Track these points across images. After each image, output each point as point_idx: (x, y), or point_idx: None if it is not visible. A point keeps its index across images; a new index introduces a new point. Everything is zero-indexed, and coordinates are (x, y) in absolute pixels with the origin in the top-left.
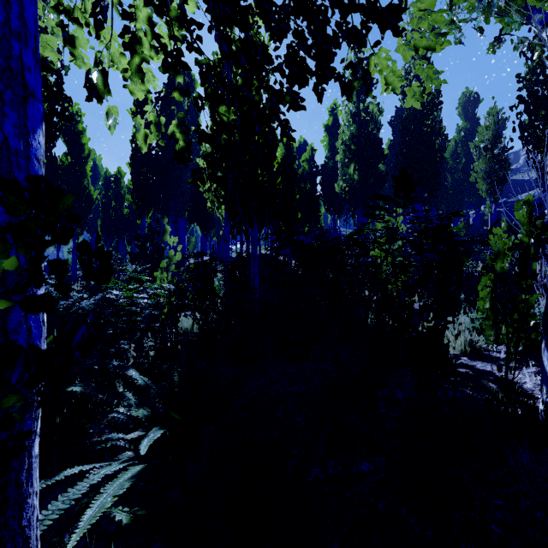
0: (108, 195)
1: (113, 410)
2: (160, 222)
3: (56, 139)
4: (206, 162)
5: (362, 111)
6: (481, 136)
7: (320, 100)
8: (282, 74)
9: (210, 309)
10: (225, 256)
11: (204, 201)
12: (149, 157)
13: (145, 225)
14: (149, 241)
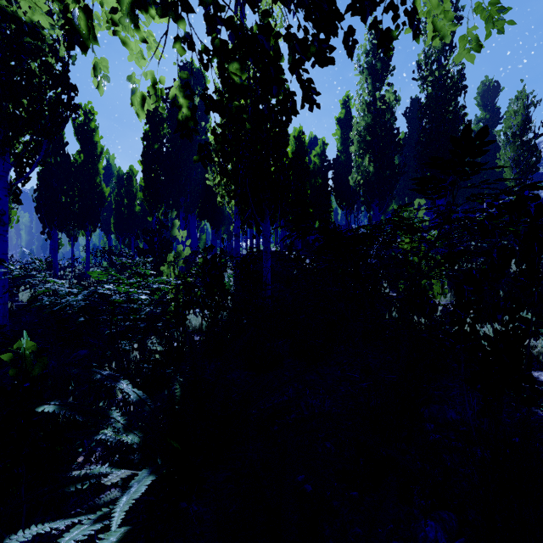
0: (120, 193)
1: (101, 430)
2: (171, 219)
3: (61, 130)
4: (215, 135)
5: (378, 100)
6: (509, 122)
7: (351, 55)
8: (307, 16)
9: (219, 306)
10: (235, 252)
11: (214, 198)
12: (160, 154)
13: (156, 222)
14: (157, 236)
